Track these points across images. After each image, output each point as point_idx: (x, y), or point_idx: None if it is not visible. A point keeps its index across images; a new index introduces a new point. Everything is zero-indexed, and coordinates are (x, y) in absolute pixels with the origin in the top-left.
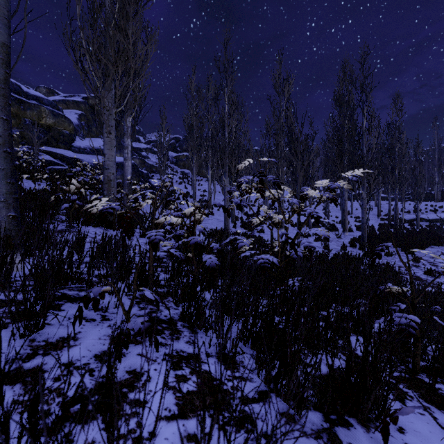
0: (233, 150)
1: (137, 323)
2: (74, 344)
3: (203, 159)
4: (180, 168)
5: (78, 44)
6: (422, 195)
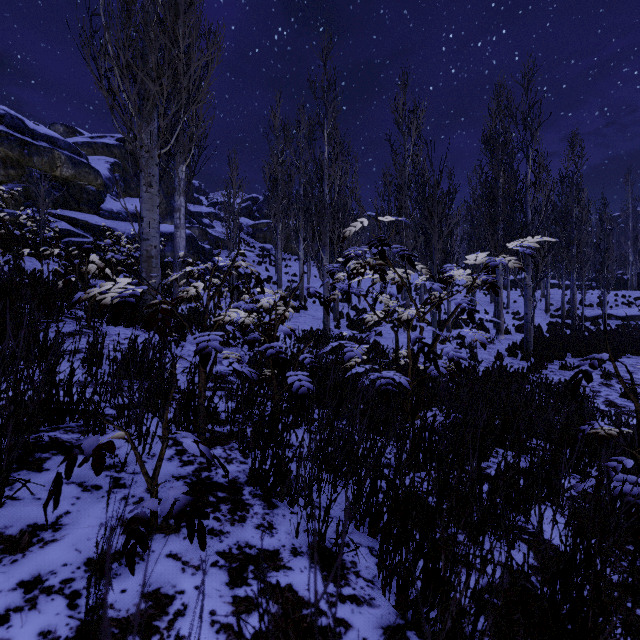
0: (336, 213)
1: (165, 500)
2: (52, 538)
3: (292, 229)
4: (258, 243)
5: (102, 51)
6: (611, 281)
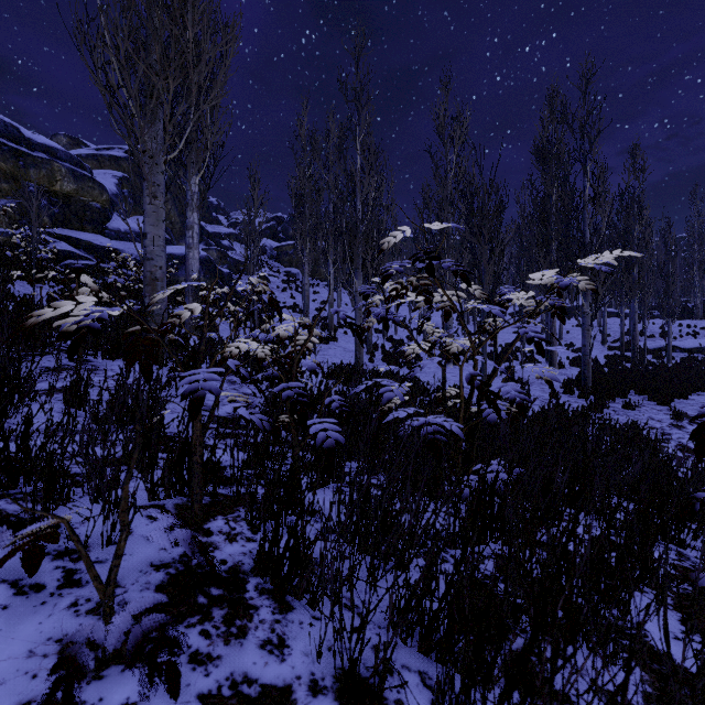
0: (370, 232)
1: (118, 623)
2: None
3: (320, 250)
4: (283, 267)
5: (98, 39)
6: (676, 310)
